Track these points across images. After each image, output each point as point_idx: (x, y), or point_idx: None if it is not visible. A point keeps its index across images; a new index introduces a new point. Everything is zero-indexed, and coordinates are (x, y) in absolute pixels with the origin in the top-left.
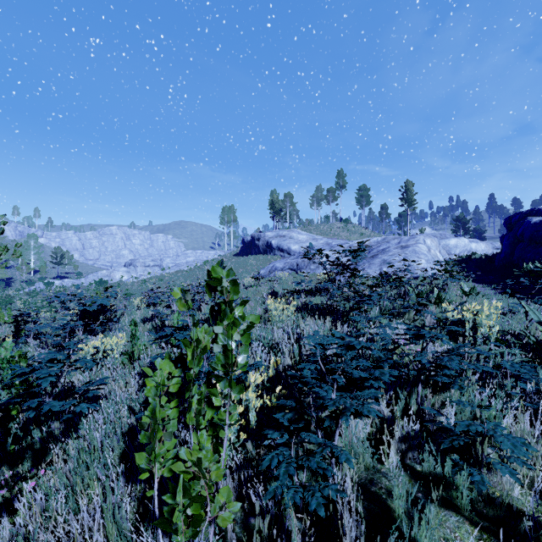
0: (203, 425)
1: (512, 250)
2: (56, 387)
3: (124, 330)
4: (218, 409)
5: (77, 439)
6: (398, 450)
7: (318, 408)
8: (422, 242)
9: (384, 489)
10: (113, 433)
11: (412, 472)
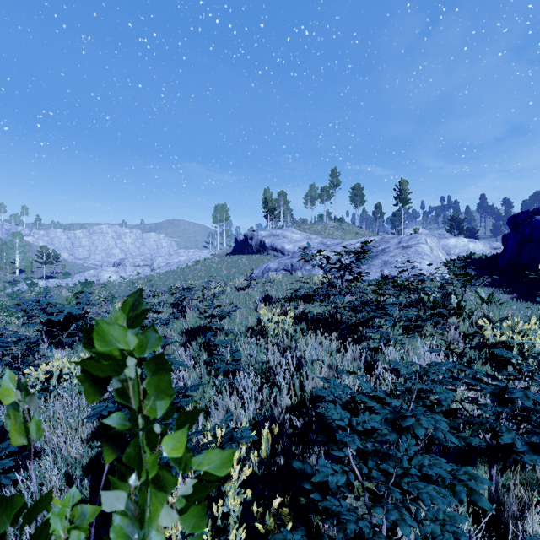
0: None
1: (519, 250)
2: None
3: None
4: None
5: None
6: None
7: None
8: (424, 242)
9: None
10: (22, 537)
11: None
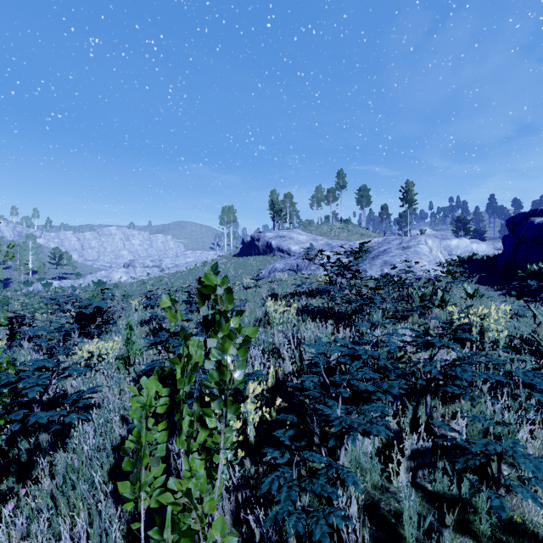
0: (195, 449)
1: (515, 251)
2: (47, 394)
3: (120, 333)
4: (213, 429)
5: (67, 451)
6: (407, 467)
7: (322, 426)
8: (423, 243)
9: (394, 511)
10: (104, 446)
11: (423, 492)
